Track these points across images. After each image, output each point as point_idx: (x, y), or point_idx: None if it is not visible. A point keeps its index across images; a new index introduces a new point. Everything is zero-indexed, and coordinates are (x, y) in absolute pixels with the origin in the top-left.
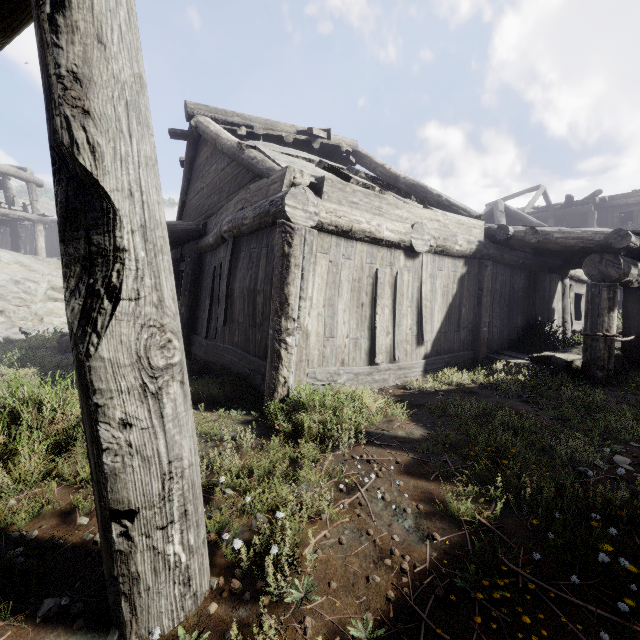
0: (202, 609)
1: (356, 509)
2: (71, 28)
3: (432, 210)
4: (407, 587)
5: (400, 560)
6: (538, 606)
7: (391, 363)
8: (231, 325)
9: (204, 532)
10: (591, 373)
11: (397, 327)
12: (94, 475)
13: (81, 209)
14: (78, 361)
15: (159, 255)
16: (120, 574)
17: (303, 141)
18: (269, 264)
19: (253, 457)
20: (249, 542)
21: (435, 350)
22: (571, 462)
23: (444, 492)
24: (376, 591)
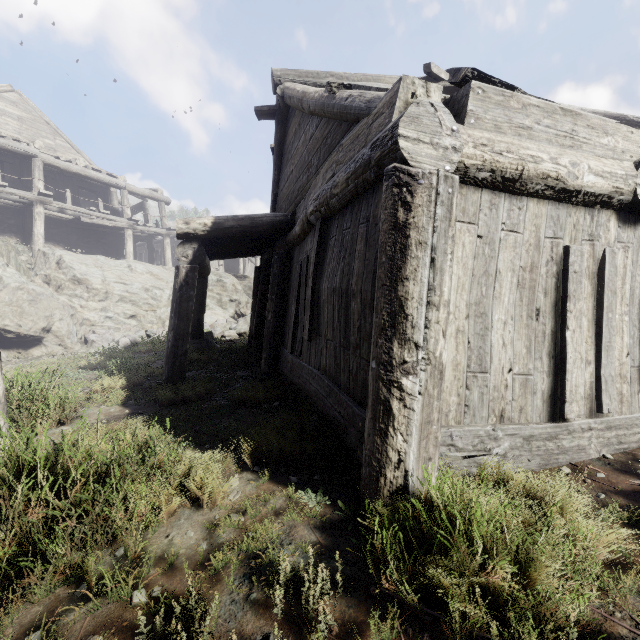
0: None
1: None
2: None
3: None
4: None
5: None
6: None
7: (592, 417)
8: (318, 341)
9: None
10: None
11: (604, 351)
12: None
13: None
14: None
15: None
16: None
17: None
18: (370, 248)
19: None
20: None
21: None
22: None
23: None
24: None
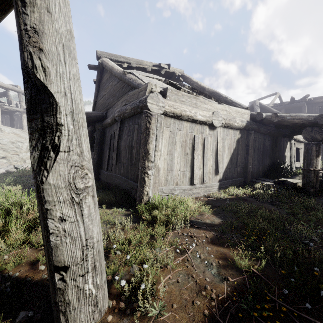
0: (104, 319)
1: (185, 263)
2: (32, 4)
3: (223, 105)
4: (215, 308)
5: (210, 292)
6: (288, 320)
7: (202, 184)
8: (119, 164)
9: (105, 276)
10: (307, 189)
11: (205, 165)
12: (45, 247)
13: (38, 103)
14: (37, 185)
15: (80, 127)
16: (59, 301)
17: (156, 70)
18: (139, 133)
19: (131, 233)
20: (129, 281)
21: (224, 177)
22: (299, 238)
23: (232, 254)
24: (198, 310)
